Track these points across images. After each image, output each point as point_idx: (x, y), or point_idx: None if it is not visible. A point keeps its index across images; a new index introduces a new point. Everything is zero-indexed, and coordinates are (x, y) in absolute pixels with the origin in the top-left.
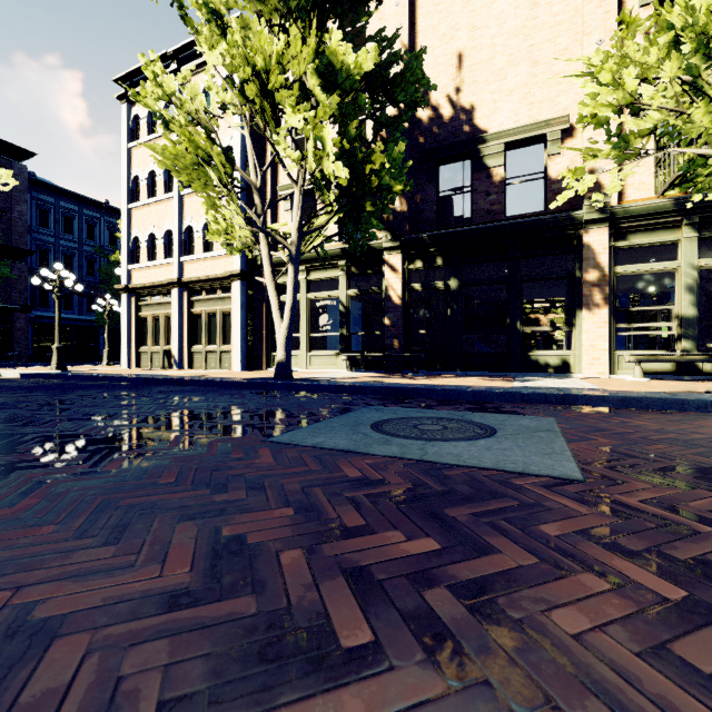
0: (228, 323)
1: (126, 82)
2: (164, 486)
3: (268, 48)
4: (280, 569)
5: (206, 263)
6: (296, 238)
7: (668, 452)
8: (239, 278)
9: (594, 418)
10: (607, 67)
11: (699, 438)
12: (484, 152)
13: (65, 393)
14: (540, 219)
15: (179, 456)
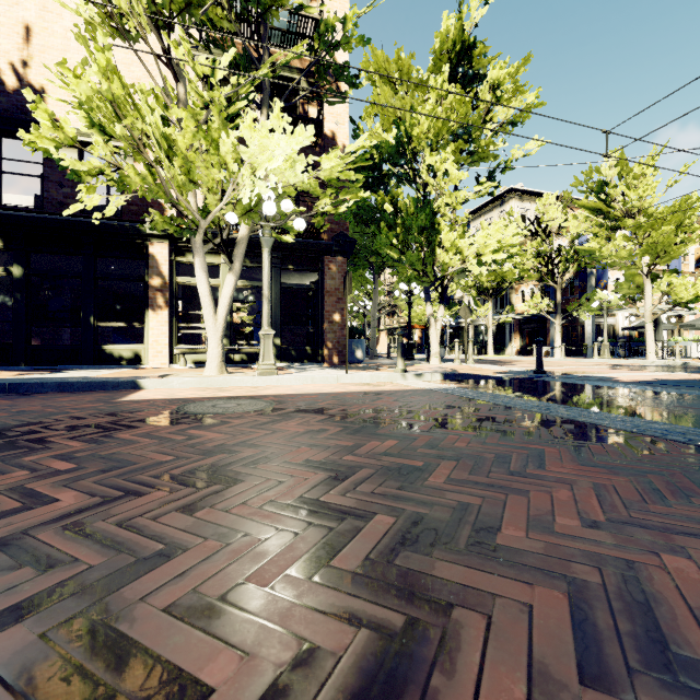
0: None
1: None
2: None
3: None
4: None
5: None
6: None
7: None
8: None
9: None
10: (43, 108)
11: None
12: None
13: None
14: (109, 224)
15: None
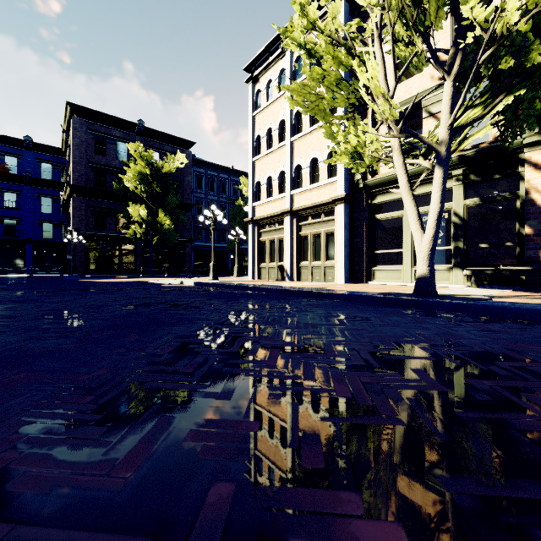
0: (331, 242)
1: (251, 68)
2: None
3: None
4: None
5: (312, 192)
6: (447, 136)
7: None
8: (343, 201)
9: None
10: None
11: None
12: None
13: (233, 302)
14: None
15: None
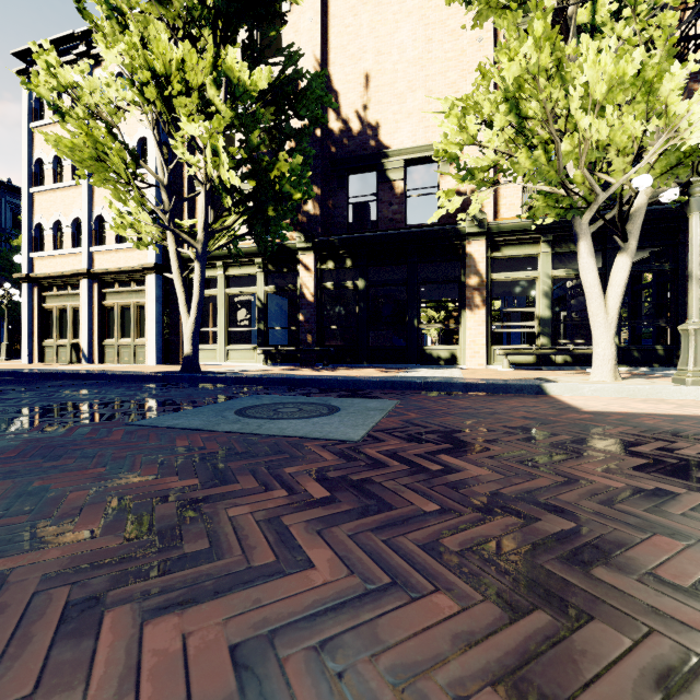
0: (143, 316)
1: (27, 57)
2: (3, 459)
3: (168, 55)
4: (64, 501)
5: (118, 254)
6: (202, 237)
7: (448, 421)
8: (154, 271)
9: (431, 400)
10: (454, 113)
11: (485, 412)
12: (387, 166)
13: None
14: (432, 230)
15: (33, 438)
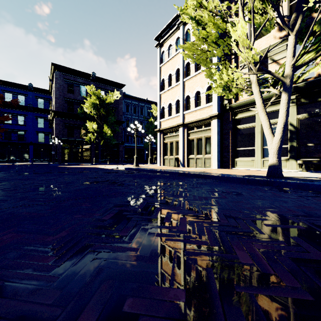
0: (208, 143)
1: (158, 38)
2: None
3: None
4: None
5: (196, 112)
6: (290, 72)
7: None
8: (216, 117)
9: None
10: None
11: None
12: None
13: (149, 180)
14: None
15: None
